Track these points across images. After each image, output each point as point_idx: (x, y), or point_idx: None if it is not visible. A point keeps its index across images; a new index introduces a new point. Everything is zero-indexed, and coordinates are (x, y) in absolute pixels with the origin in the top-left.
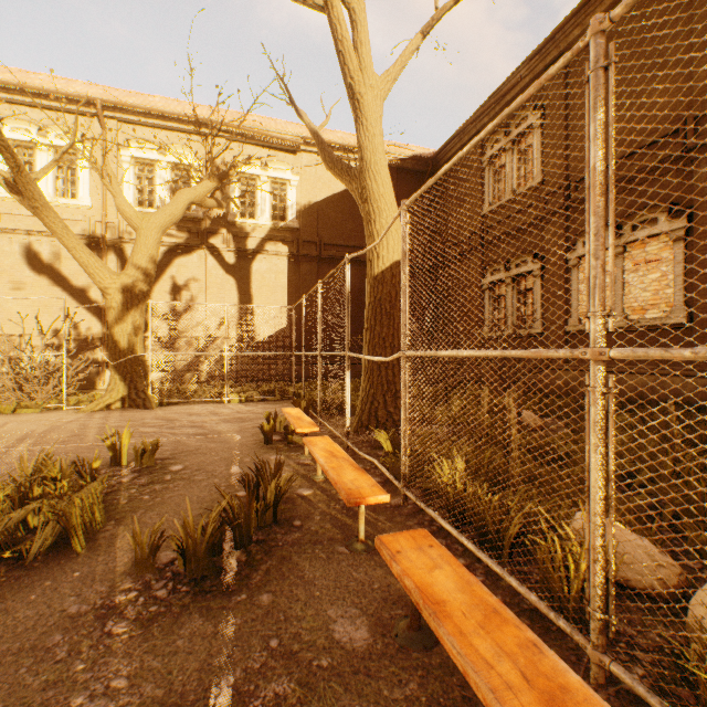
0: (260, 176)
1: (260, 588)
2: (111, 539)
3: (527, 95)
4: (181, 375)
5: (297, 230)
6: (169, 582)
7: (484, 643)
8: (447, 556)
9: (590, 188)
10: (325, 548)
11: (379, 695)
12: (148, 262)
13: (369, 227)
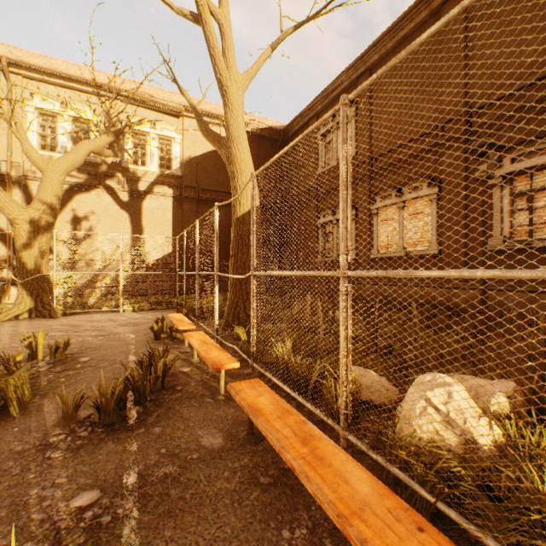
0: (149, 133)
1: (153, 425)
2: (39, 407)
3: (315, 126)
4: (83, 290)
5: (180, 177)
6: (89, 427)
7: (278, 423)
8: (268, 390)
9: (340, 185)
10: (198, 400)
11: (226, 466)
12: (53, 198)
13: (234, 182)
